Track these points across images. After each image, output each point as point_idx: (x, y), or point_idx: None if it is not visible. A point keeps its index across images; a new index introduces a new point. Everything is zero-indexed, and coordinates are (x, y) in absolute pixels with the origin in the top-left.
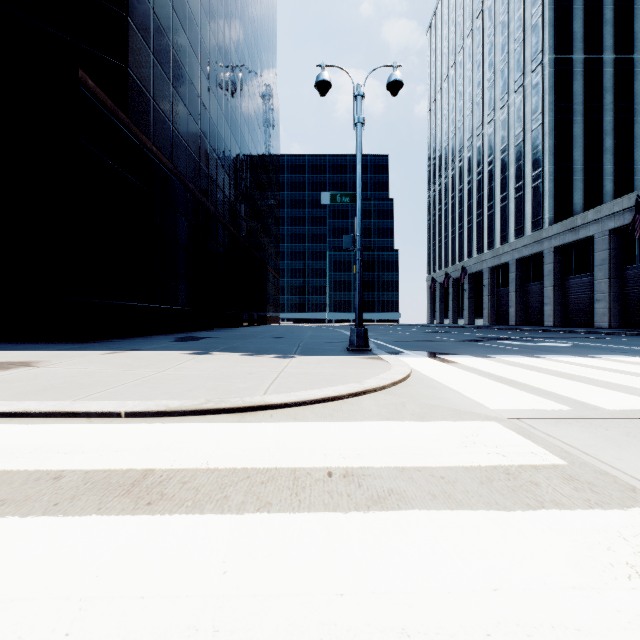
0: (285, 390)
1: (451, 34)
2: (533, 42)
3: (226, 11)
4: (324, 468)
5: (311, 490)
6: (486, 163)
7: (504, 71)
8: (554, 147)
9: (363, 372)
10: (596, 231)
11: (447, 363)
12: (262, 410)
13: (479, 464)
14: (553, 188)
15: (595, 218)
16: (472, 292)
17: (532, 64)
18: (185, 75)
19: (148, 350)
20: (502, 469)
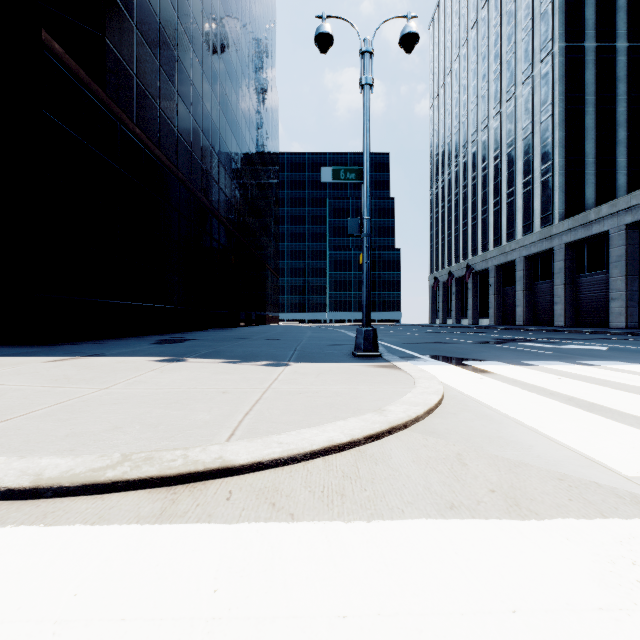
0: (265, 428)
1: (455, 27)
2: (542, 30)
3: None
4: None
5: None
6: (492, 158)
7: (511, 62)
8: (565, 139)
9: (379, 390)
10: (611, 226)
11: (481, 373)
12: (216, 478)
13: None
14: (564, 182)
15: (610, 212)
16: (477, 291)
17: (541, 53)
18: (174, 55)
19: (110, 356)
20: None
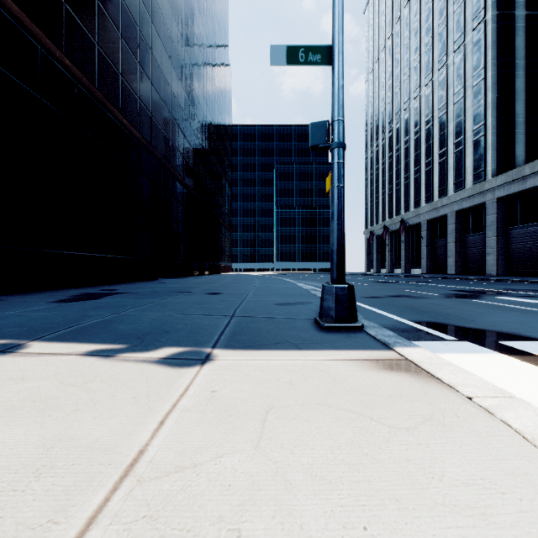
0: None
1: (388, 8)
2: (474, 1)
3: None
4: None
5: None
6: (424, 122)
7: (443, 33)
8: (497, 101)
9: None
10: None
11: None
12: None
13: None
14: (496, 141)
15: None
16: (409, 243)
17: (473, 22)
18: None
19: None
20: None
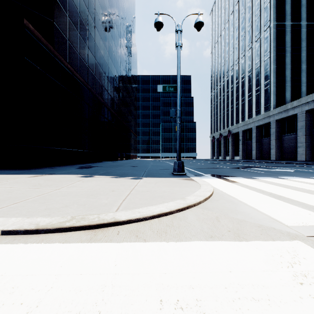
0: (132, 206)
1: (222, 14)
2: (265, 16)
3: None
4: None
5: None
6: (240, 78)
7: (250, 31)
8: (276, 69)
9: (184, 190)
10: (298, 111)
11: (232, 182)
12: (112, 226)
13: None
14: (275, 90)
15: (298, 105)
16: (233, 143)
17: (264, 27)
18: (86, 29)
19: (58, 174)
20: None
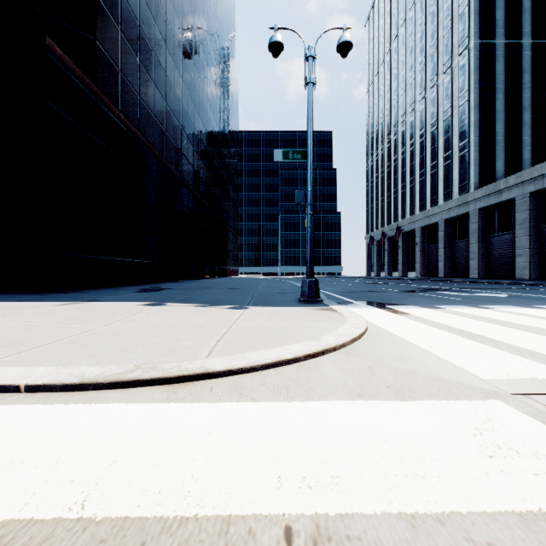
0: (232, 350)
1: (387, 25)
2: (460, 29)
3: None
4: (278, 515)
5: None
6: (418, 136)
7: (434, 55)
8: (479, 121)
9: (318, 325)
10: (517, 194)
11: (400, 314)
12: (201, 379)
13: (534, 502)
14: (478, 157)
15: (516, 182)
16: (405, 248)
17: (459, 48)
18: (152, 52)
19: (105, 301)
20: None
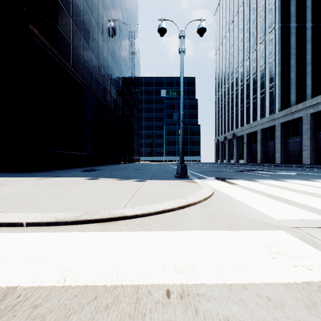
0: (138, 204)
1: (227, 15)
2: (270, 17)
3: (112, 0)
4: (163, 284)
5: (151, 320)
6: (245, 80)
7: (254, 33)
8: (281, 71)
9: (186, 191)
10: (303, 114)
11: (233, 184)
12: (121, 220)
13: (293, 279)
14: (280, 92)
15: (302, 107)
16: (238, 146)
17: (269, 29)
18: (90, 32)
19: (64, 177)
20: (316, 286)
